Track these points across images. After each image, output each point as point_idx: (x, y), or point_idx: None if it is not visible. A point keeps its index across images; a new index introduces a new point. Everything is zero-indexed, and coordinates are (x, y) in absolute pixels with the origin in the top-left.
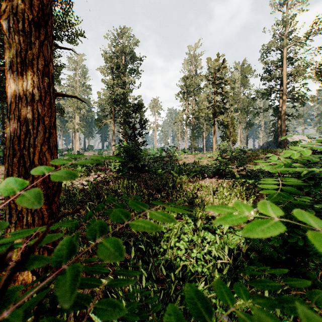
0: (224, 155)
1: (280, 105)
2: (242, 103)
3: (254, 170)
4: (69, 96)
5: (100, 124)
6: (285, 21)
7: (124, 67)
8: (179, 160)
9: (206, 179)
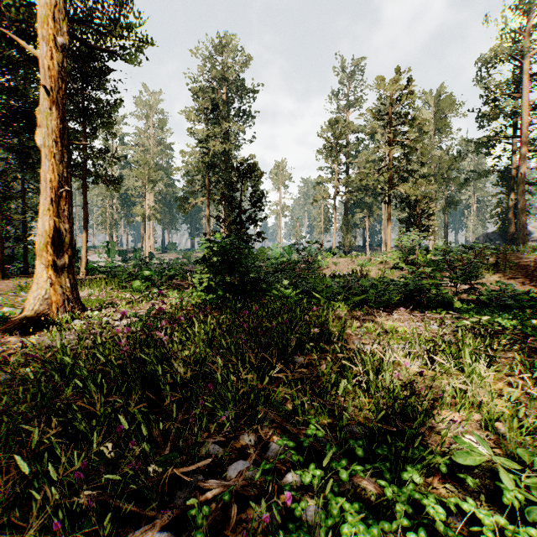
0: (409, 258)
1: (514, 166)
2: (438, 165)
3: (498, 292)
4: None
5: (186, 206)
6: (525, 6)
7: (225, 107)
8: (323, 268)
9: (387, 310)
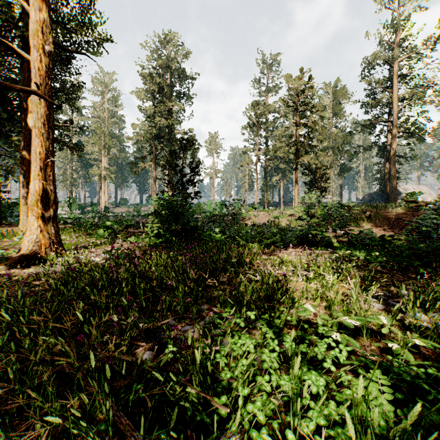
0: (310, 212)
1: (389, 142)
2: (335, 140)
3: (361, 235)
4: (18, 90)
5: (136, 169)
6: (396, 24)
7: (169, 89)
8: (246, 220)
9: (288, 249)
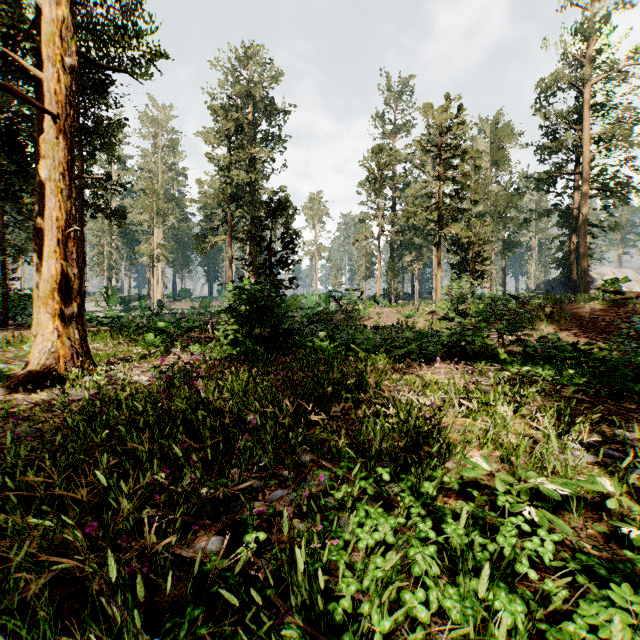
0: (460, 308)
1: (577, 205)
2: (495, 202)
3: (543, 343)
4: None
5: (204, 245)
6: (588, 28)
7: (251, 129)
8: (365, 320)
9: (431, 363)
